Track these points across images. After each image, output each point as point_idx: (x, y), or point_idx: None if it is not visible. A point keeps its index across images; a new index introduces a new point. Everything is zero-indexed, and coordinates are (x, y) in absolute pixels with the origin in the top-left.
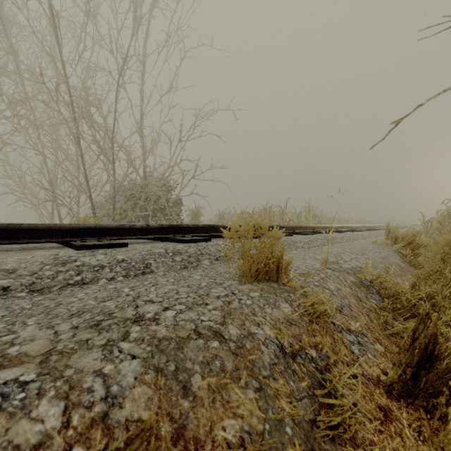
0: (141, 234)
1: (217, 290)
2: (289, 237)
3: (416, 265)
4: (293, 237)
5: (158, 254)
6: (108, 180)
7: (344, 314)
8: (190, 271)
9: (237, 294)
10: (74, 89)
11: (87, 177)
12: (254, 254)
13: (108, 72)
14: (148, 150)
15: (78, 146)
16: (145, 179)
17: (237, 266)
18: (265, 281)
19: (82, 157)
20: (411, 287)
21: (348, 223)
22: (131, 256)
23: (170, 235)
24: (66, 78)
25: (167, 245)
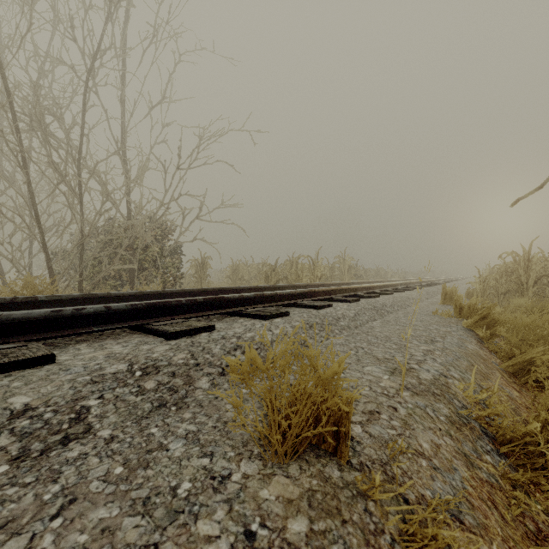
0: (96, 323)
1: (211, 526)
2: (327, 308)
3: (496, 351)
4: (333, 310)
5: (112, 377)
6: (72, 219)
7: (468, 528)
8: (168, 420)
9: (257, 541)
10: (15, 85)
11: (37, 215)
12: (282, 352)
13: (71, 65)
14: (133, 179)
15: (22, 170)
16: (129, 219)
17: (256, 393)
18: (312, 457)
19: (29, 186)
20: (540, 427)
21: (387, 274)
22: (48, 395)
23: (148, 320)
24: (1, 68)
25: (135, 349)
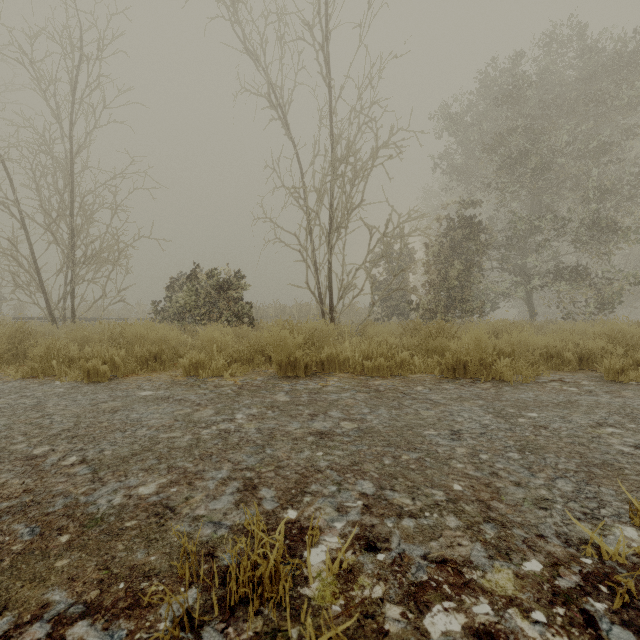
0: None
1: None
2: None
3: None
4: None
5: None
6: None
7: None
8: None
9: None
10: None
11: None
12: None
13: None
14: None
15: None
16: None
17: None
18: None
19: None
20: None
21: None
22: None
23: None
24: None
25: None
